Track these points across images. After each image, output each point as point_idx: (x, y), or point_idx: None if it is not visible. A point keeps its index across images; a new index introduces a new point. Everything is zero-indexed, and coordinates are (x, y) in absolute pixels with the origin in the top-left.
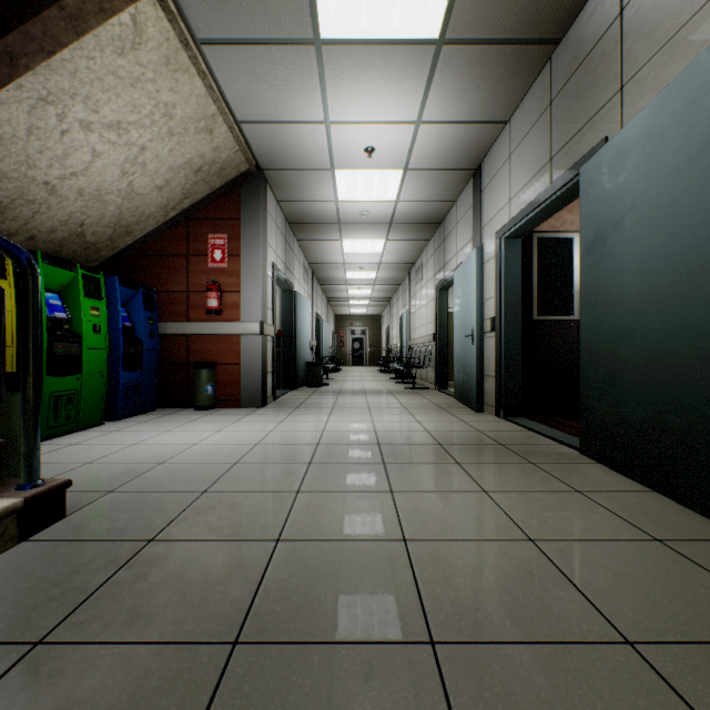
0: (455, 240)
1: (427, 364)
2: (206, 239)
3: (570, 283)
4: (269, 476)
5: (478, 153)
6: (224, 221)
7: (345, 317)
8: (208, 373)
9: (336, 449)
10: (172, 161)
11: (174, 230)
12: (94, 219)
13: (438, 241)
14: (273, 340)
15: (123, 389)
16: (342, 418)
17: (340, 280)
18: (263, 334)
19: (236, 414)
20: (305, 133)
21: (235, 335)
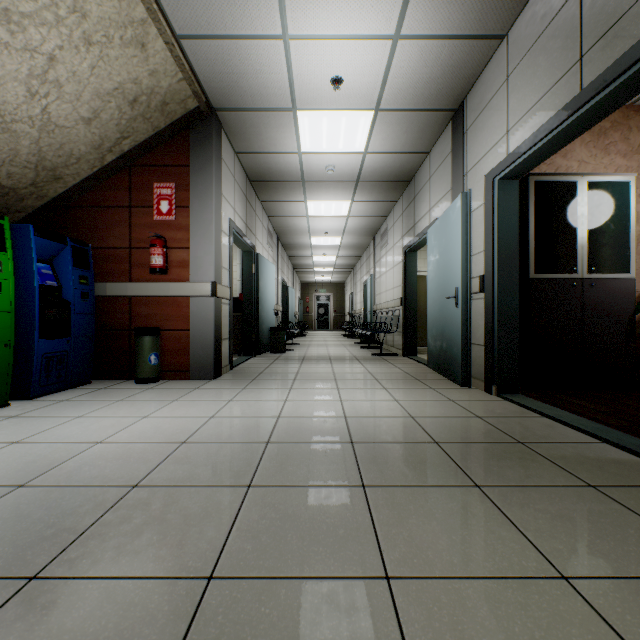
0: (428, 195)
1: (394, 329)
2: (151, 188)
3: (573, 235)
4: (172, 524)
5: (462, 86)
6: (172, 168)
7: (311, 284)
8: (151, 340)
9: (292, 453)
10: (97, 83)
11: (115, 178)
12: (5, 155)
13: (407, 200)
14: (230, 303)
15: (41, 361)
16: (304, 395)
17: (305, 246)
18: (215, 296)
19: (181, 388)
20: (260, 55)
21: (184, 297)
